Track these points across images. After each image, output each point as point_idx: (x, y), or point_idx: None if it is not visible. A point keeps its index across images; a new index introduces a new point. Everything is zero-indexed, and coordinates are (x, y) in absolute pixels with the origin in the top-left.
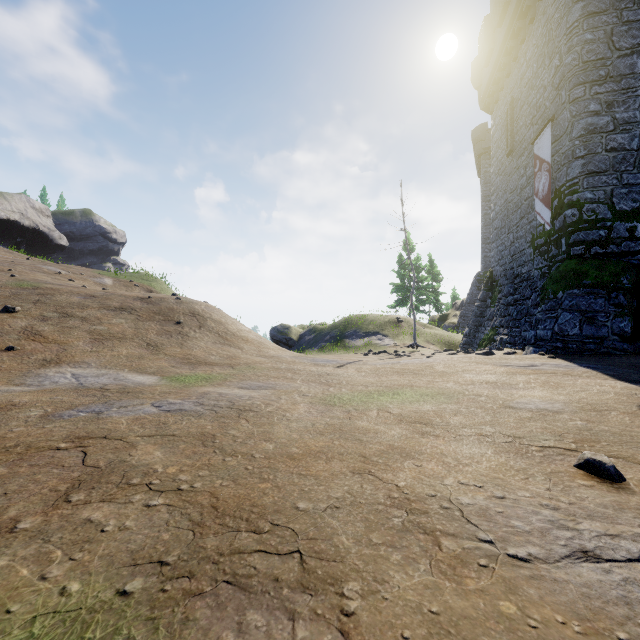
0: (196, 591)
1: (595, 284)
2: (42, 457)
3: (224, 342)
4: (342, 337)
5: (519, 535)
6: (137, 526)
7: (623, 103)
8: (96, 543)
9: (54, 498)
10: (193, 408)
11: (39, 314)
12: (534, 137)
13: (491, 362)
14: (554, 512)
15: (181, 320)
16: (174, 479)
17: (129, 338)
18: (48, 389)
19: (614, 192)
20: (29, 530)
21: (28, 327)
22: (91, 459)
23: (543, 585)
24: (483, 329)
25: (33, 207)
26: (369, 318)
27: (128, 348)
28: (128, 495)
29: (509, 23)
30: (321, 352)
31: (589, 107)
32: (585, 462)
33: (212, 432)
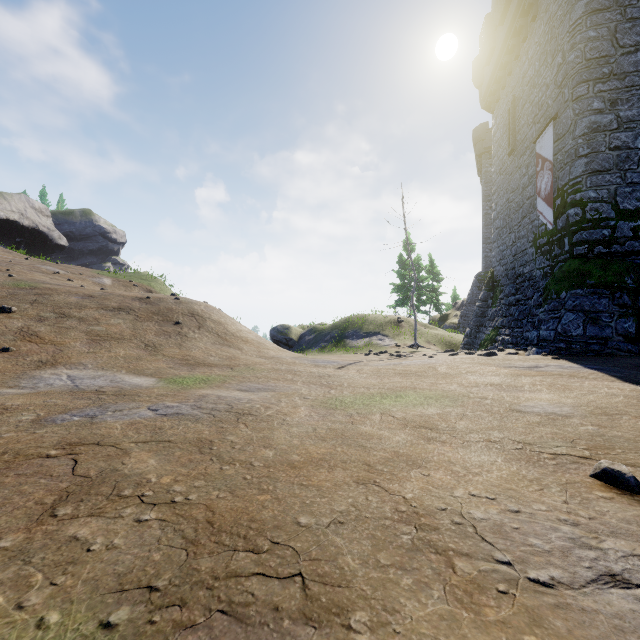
0: (187, 623)
1: (599, 284)
2: (30, 465)
3: (223, 343)
4: (342, 337)
5: (539, 555)
6: (126, 544)
7: (627, 101)
8: (81, 565)
9: (39, 512)
10: (190, 412)
11: (36, 314)
12: (536, 136)
13: (494, 363)
14: (574, 528)
15: (180, 320)
16: (168, 490)
17: (127, 339)
18: (42, 392)
19: (618, 191)
20: (9, 549)
21: (24, 328)
22: (81, 468)
23: (570, 615)
24: (484, 329)
25: (33, 207)
26: (369, 318)
27: (126, 349)
28: (118, 508)
29: (511, 21)
30: (321, 352)
31: (592, 105)
32: (602, 472)
33: (209, 438)
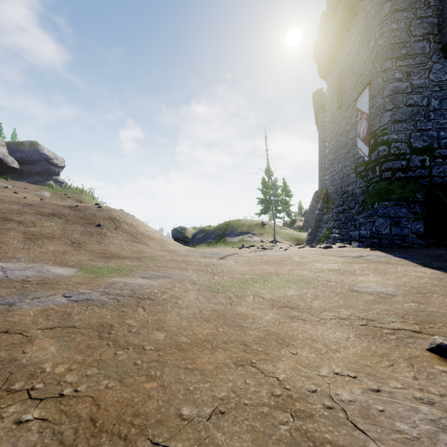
0: None
1: (400, 198)
2: None
3: (134, 240)
4: (223, 235)
5: (410, 444)
6: None
7: (417, 73)
8: None
9: None
10: (99, 297)
11: None
12: (357, 96)
13: (332, 254)
14: (431, 408)
15: (101, 223)
16: (59, 381)
17: (57, 237)
18: None
19: (411, 135)
20: None
21: None
22: None
23: None
24: (321, 230)
25: None
26: (242, 222)
27: (55, 245)
28: (2, 407)
29: (339, 16)
30: (208, 246)
31: (395, 75)
32: (437, 347)
33: (110, 322)
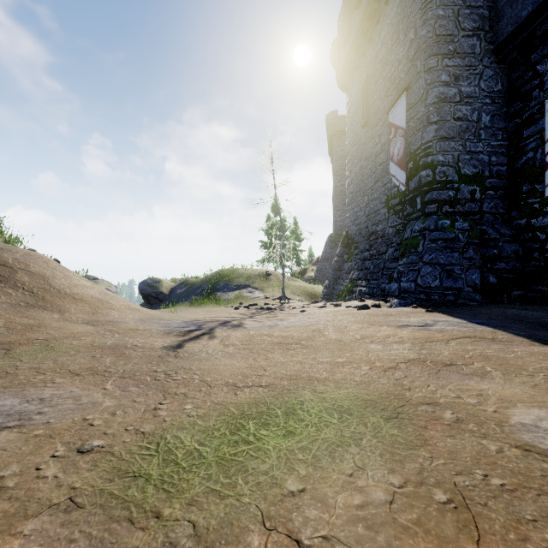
0: None
1: (450, 239)
2: None
3: (35, 303)
4: (214, 290)
5: None
6: None
7: (467, 78)
8: None
9: None
10: None
11: None
12: (390, 106)
13: (381, 321)
14: None
15: None
16: None
17: None
18: None
19: (460, 157)
20: None
21: None
22: None
23: None
24: (342, 281)
25: None
26: (240, 272)
27: None
28: None
29: (366, 4)
30: (192, 306)
31: (441, 77)
32: None
33: None
